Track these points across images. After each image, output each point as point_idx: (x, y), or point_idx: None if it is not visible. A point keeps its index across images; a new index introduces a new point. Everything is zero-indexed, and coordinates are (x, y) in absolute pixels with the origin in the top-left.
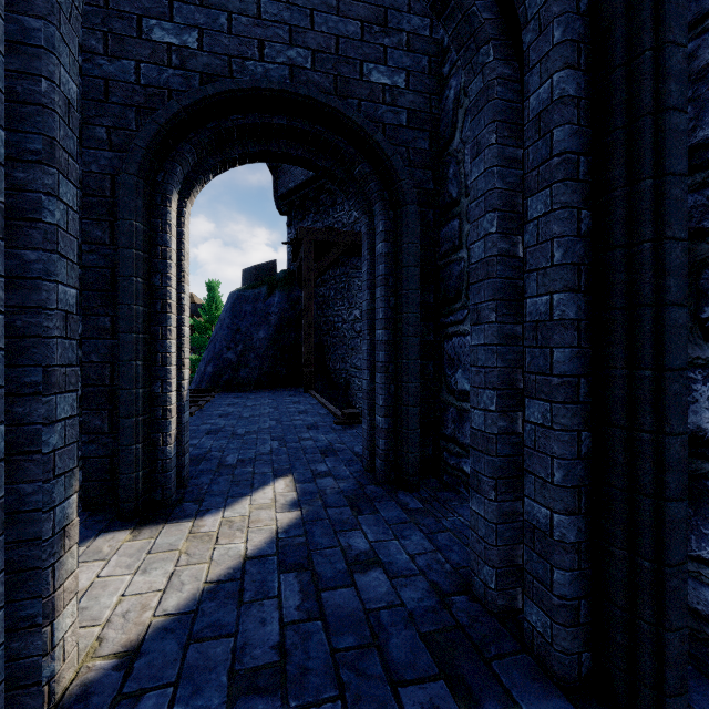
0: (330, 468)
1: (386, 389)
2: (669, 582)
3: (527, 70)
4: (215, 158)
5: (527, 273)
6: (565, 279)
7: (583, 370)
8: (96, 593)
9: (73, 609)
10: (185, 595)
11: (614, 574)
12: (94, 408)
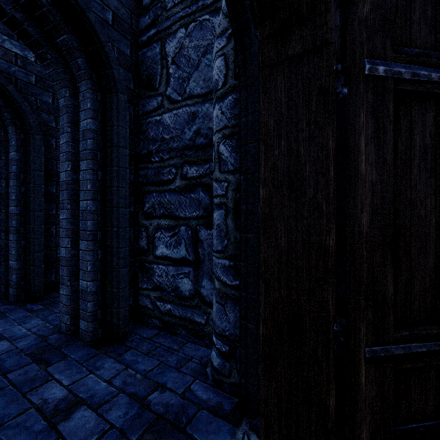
0: None
1: (18, 243)
2: (121, 293)
3: (81, 110)
4: None
5: (81, 191)
6: (92, 196)
7: (99, 229)
8: None
9: None
10: None
11: (108, 297)
12: None
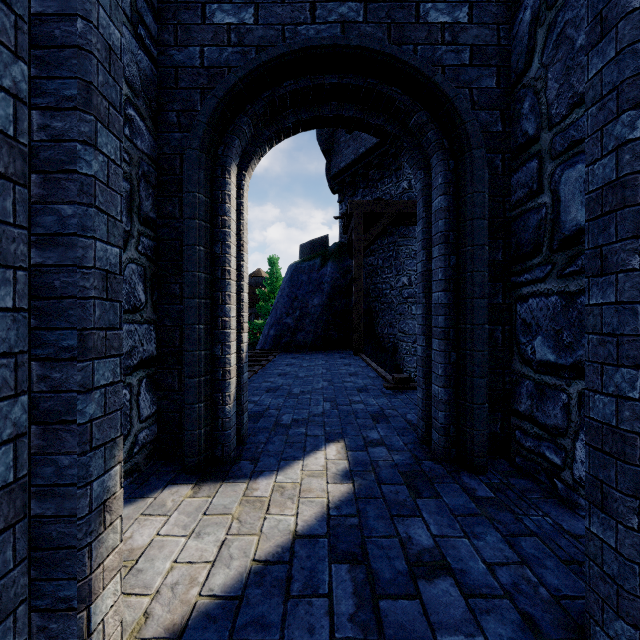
0: (382, 435)
1: (445, 357)
2: None
3: None
4: (270, 130)
5: None
6: None
7: None
8: (153, 553)
9: (116, 587)
10: (232, 573)
11: None
12: (167, 367)
